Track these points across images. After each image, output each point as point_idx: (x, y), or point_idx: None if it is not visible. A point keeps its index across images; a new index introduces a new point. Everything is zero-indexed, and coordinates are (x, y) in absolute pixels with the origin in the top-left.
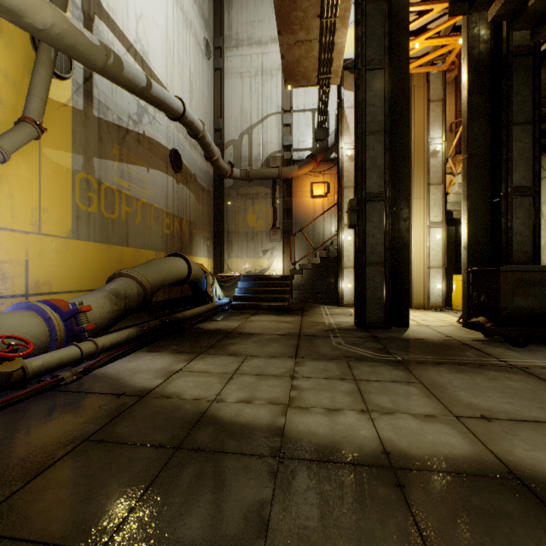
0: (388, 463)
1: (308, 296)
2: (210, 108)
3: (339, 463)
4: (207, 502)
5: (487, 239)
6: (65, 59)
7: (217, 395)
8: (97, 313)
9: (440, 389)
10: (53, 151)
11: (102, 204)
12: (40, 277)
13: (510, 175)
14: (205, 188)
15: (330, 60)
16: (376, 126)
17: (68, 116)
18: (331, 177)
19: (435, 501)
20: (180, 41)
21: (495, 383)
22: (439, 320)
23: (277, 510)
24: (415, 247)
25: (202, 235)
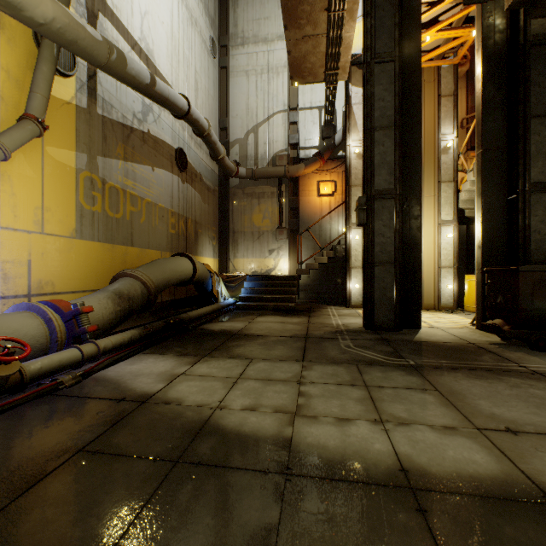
0: (407, 483)
1: (315, 296)
2: (215, 107)
3: (353, 482)
4: (207, 527)
5: (503, 237)
6: (68, 56)
7: (220, 401)
8: (100, 314)
9: (458, 397)
10: (56, 149)
11: (106, 203)
12: (43, 277)
13: (528, 170)
14: (210, 187)
15: (338, 55)
16: (386, 121)
17: (72, 114)
18: (338, 175)
19: (463, 530)
20: (185, 39)
21: (517, 391)
22: (452, 322)
23: (284, 538)
24: (425, 247)
25: (208, 235)
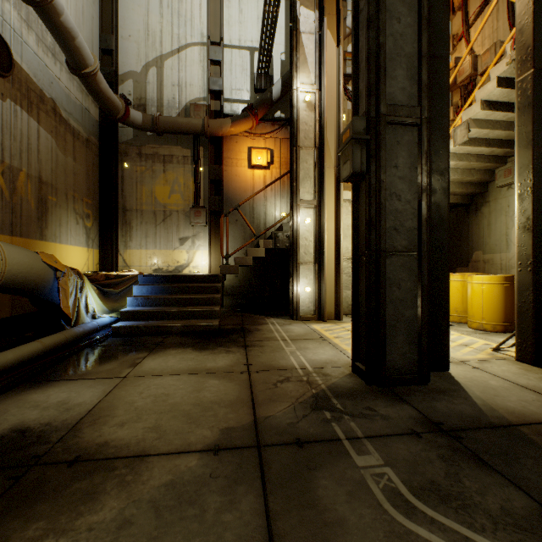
0: None
1: (245, 303)
2: (92, 12)
3: None
4: None
5: None
6: None
7: None
8: None
9: None
10: None
11: None
12: None
13: None
14: (80, 133)
15: None
16: None
17: None
18: (275, 142)
19: None
20: None
21: None
22: (458, 344)
23: None
24: None
25: (73, 209)
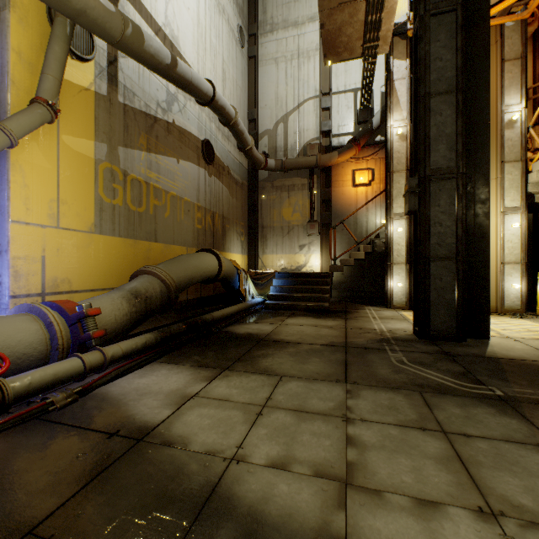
0: None
1: (349, 295)
2: (244, 98)
3: None
4: None
5: None
6: (86, 39)
7: (238, 447)
8: (112, 316)
9: None
10: (73, 138)
11: (128, 196)
12: (58, 275)
13: None
14: (238, 181)
15: (378, 22)
16: (444, 85)
17: (90, 101)
18: (376, 162)
19: None
20: (212, 27)
21: None
22: (527, 330)
23: None
24: None
25: (236, 231)
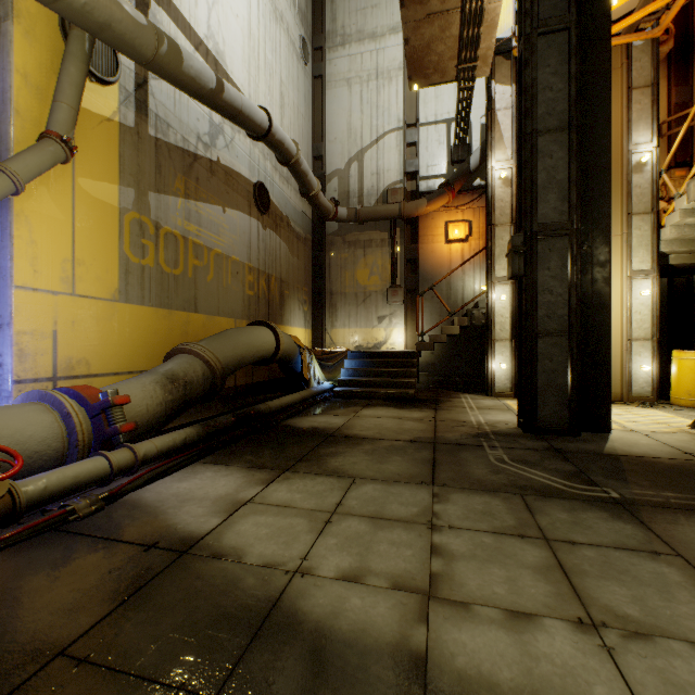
0: None
1: (441, 380)
2: (307, 129)
3: None
4: None
5: None
6: (108, 56)
7: (302, 558)
8: (143, 405)
9: None
10: (92, 182)
11: (161, 255)
12: (74, 354)
13: None
14: (300, 235)
15: (476, 38)
16: (555, 120)
17: (114, 135)
18: (474, 212)
19: None
20: (267, 38)
21: None
22: (656, 422)
23: None
24: None
25: (297, 298)
